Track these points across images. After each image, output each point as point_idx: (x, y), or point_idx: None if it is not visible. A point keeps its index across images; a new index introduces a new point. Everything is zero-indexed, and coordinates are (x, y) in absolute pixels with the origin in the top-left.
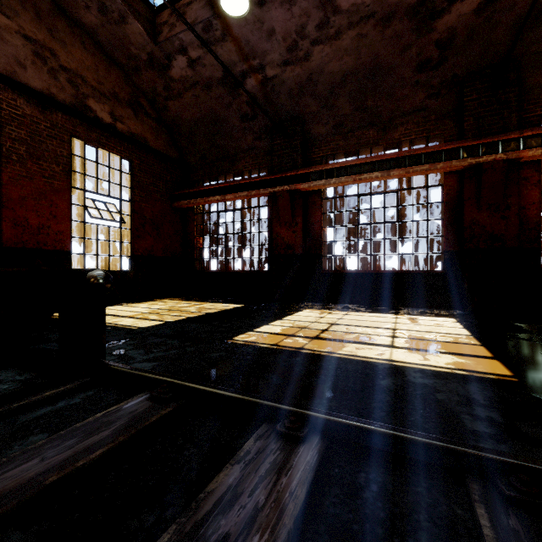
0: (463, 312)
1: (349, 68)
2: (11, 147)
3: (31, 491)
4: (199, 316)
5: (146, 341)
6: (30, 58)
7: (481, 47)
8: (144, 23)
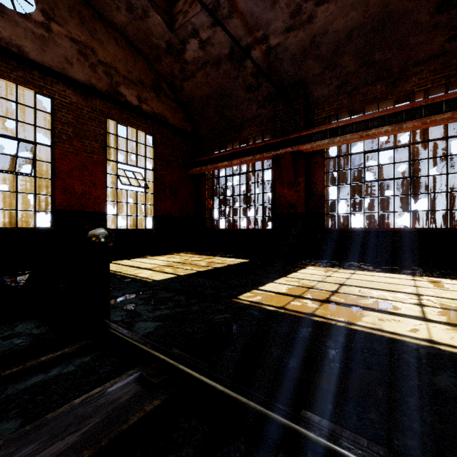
0: None
1: (355, 23)
2: (62, 129)
3: None
4: (207, 270)
5: (156, 296)
6: (76, 57)
7: None
8: (162, 14)
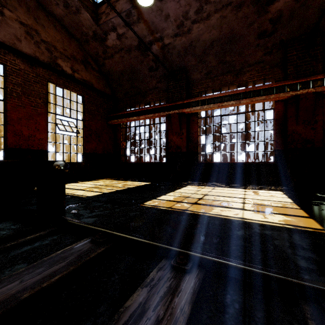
0: (287, 188)
1: (215, 37)
2: (12, 88)
3: (12, 304)
4: (123, 189)
5: (91, 205)
6: (24, 35)
7: (298, 22)
8: (91, 13)
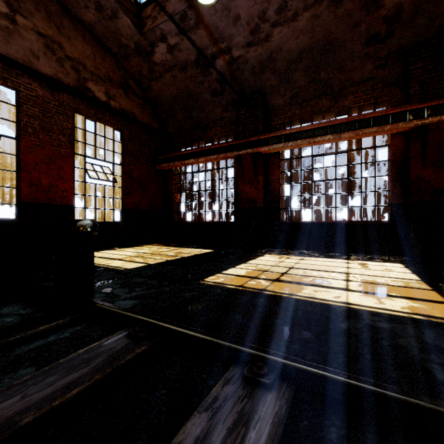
0: (409, 259)
1: (304, 45)
2: (27, 122)
3: (6, 433)
4: (176, 259)
5: (131, 281)
6: (42, 50)
7: (426, 20)
8: (132, 17)
